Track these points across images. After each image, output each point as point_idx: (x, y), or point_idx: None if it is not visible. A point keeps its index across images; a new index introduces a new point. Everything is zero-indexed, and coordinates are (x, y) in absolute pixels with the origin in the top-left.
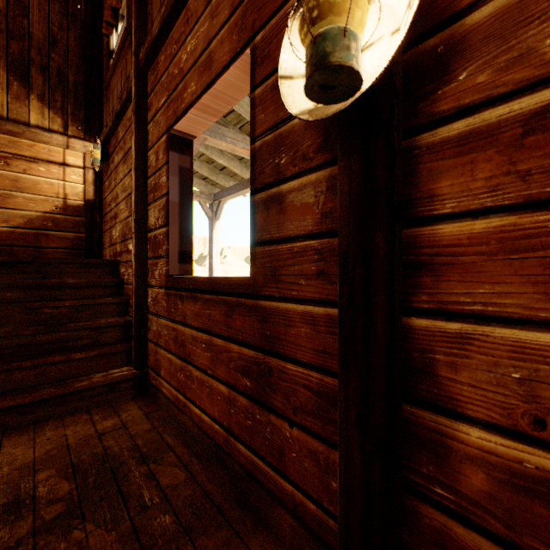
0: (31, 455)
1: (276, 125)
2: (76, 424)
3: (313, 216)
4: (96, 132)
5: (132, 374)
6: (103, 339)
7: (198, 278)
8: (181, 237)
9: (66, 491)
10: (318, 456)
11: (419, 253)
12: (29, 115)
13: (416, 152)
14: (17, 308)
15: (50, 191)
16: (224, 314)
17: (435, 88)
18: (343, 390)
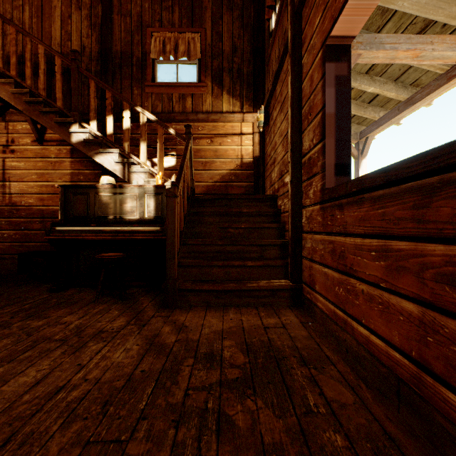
0: (220, 326)
1: None
2: (248, 315)
3: None
4: (260, 104)
5: (289, 285)
6: (266, 255)
7: (364, 176)
8: (337, 149)
9: (241, 362)
10: None
11: None
12: (222, 106)
13: None
14: (215, 228)
15: (233, 155)
16: (411, 207)
17: None
18: None
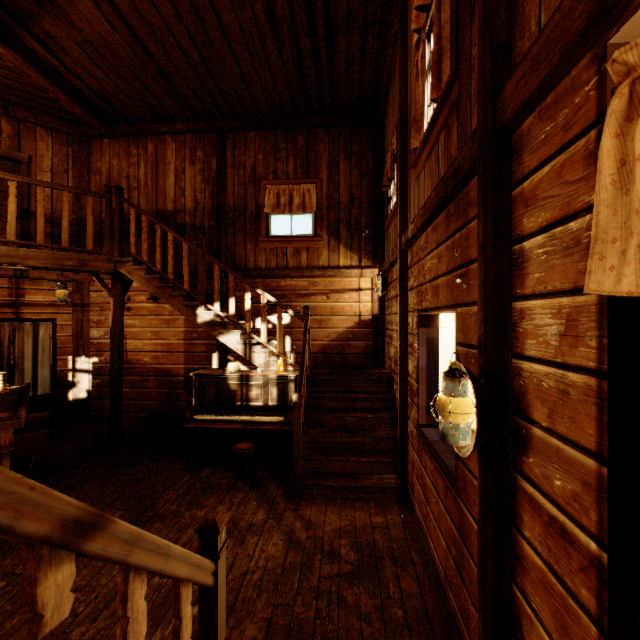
0: (338, 523)
1: None
2: (361, 511)
3: None
4: (380, 259)
5: (396, 484)
6: (379, 447)
7: (432, 446)
8: (428, 394)
9: (353, 559)
10: None
11: (517, 548)
12: (339, 260)
13: (516, 483)
14: (333, 415)
15: (350, 311)
16: (444, 488)
17: (522, 452)
18: (477, 604)
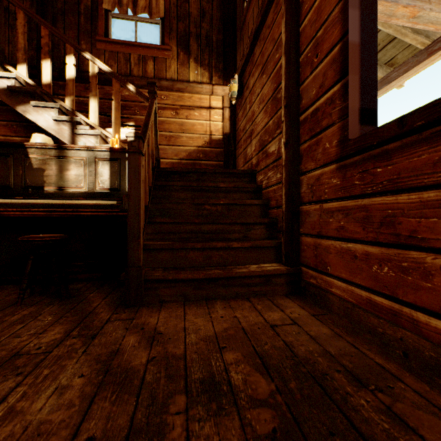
0: (211, 328)
1: None
2: (242, 309)
3: None
4: (231, 77)
5: (286, 269)
6: (250, 236)
7: None
8: (362, 90)
9: (266, 392)
10: None
11: None
12: (189, 75)
13: None
14: (188, 204)
15: (201, 130)
16: None
17: None
18: None
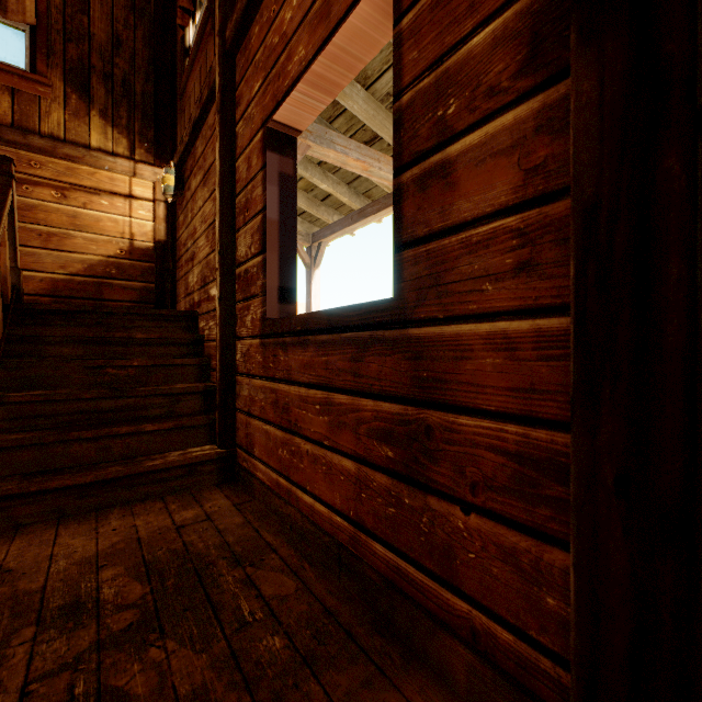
0: (93, 547)
1: (438, 59)
2: (148, 514)
3: (508, 180)
4: (168, 156)
5: (217, 453)
6: (179, 410)
7: (310, 315)
8: (282, 268)
9: (138, 596)
10: (518, 557)
11: None
12: (90, 136)
13: None
14: (76, 367)
15: (114, 230)
16: (350, 359)
17: None
18: (586, 439)
